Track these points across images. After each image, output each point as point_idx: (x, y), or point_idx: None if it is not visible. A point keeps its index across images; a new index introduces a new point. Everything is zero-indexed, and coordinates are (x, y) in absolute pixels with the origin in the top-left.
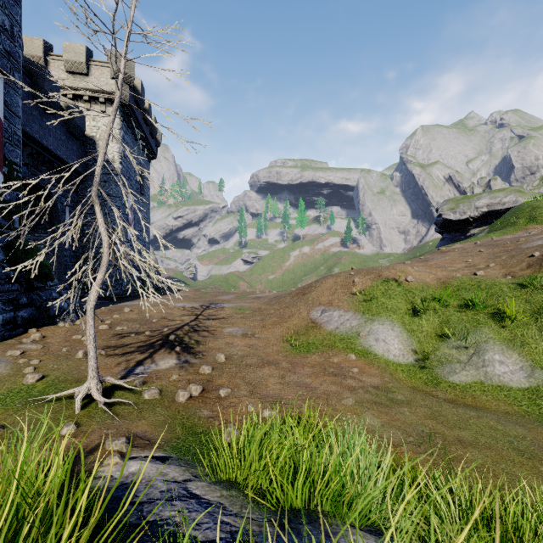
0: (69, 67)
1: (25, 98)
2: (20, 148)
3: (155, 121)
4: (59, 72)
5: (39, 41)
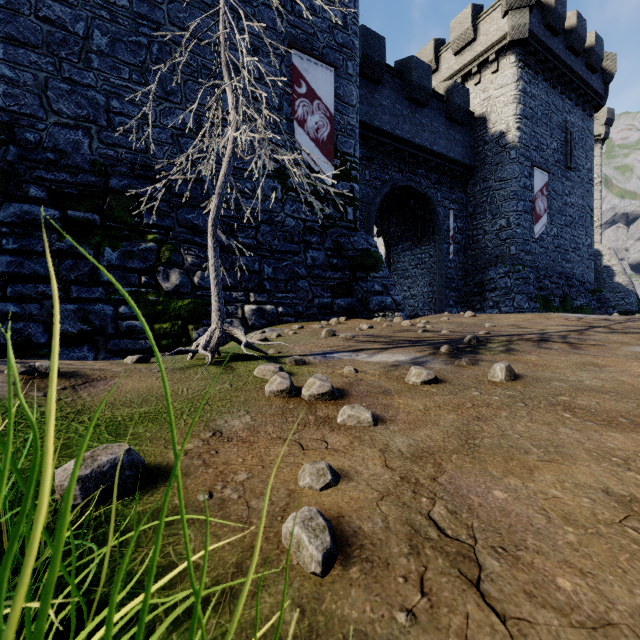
0: (455, 47)
1: (395, 101)
2: (355, 138)
3: (596, 41)
4: (448, 62)
5: (430, 45)
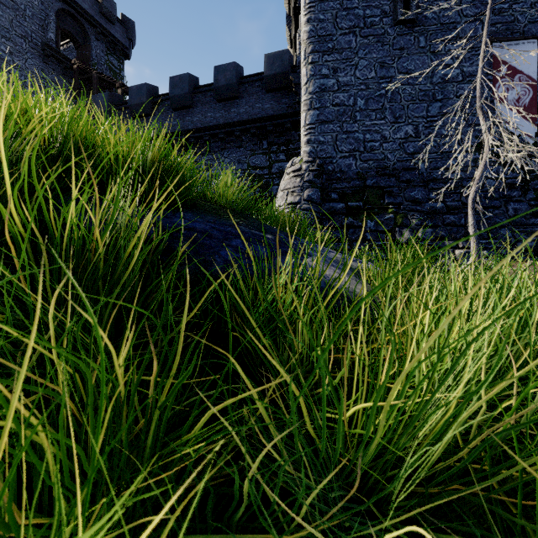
0: None
1: None
2: None
3: None
4: None
5: None
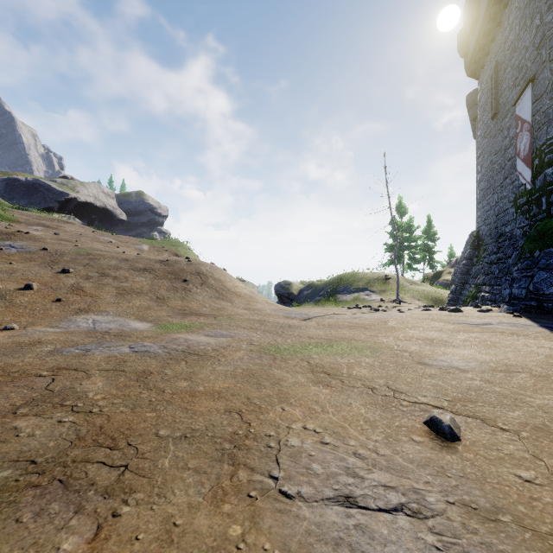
0: None
1: None
2: (548, 121)
3: None
4: None
5: None
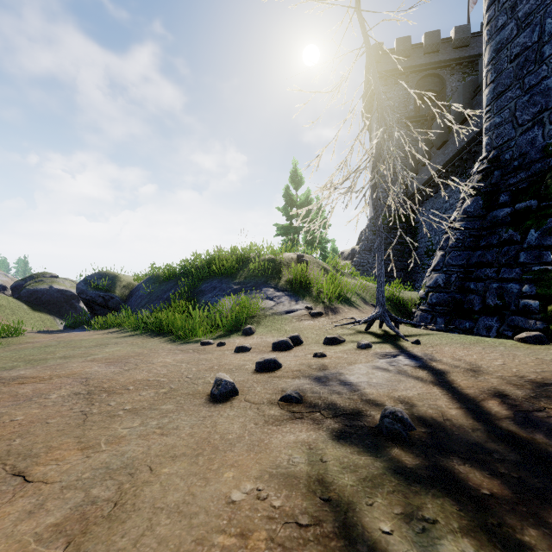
0: None
1: None
2: None
3: None
4: None
5: None
